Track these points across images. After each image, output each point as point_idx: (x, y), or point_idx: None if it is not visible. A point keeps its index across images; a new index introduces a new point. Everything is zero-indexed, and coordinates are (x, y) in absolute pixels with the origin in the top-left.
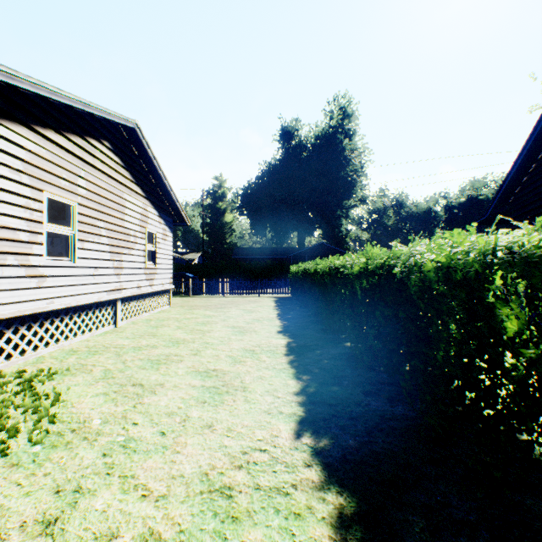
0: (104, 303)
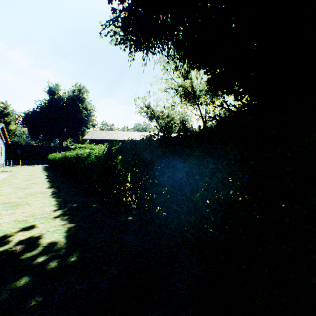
0: None
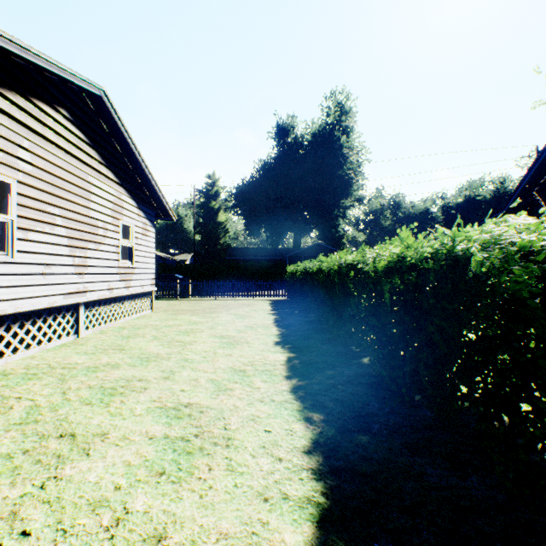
0: (61, 309)
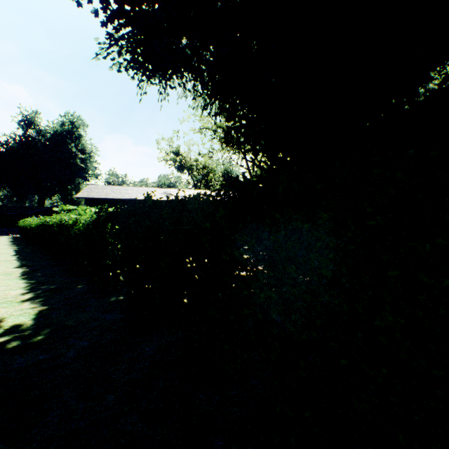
0: None
